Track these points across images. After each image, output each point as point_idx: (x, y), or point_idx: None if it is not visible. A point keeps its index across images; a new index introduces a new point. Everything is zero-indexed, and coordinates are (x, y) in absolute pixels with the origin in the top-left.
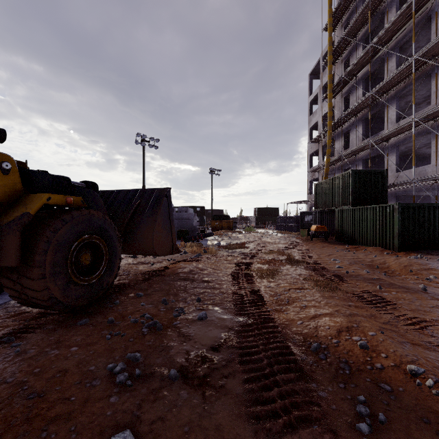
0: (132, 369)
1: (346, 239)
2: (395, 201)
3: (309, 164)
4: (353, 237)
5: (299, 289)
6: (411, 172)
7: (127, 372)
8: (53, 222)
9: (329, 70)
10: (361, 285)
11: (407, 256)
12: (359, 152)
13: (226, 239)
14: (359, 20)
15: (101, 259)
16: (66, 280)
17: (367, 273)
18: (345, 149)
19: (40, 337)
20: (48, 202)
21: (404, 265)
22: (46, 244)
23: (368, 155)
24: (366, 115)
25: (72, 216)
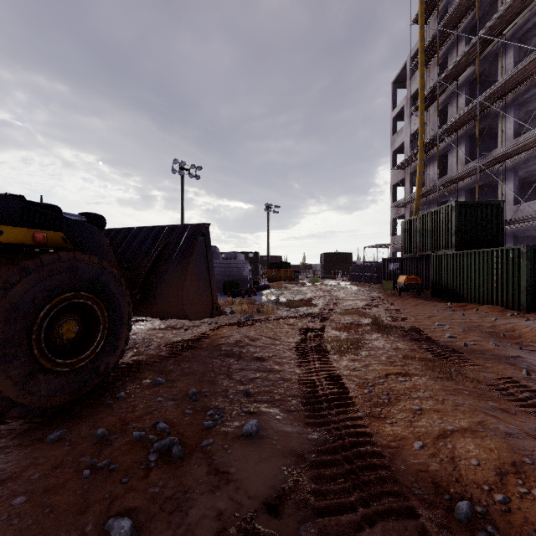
0: None
1: (447, 294)
2: (513, 243)
3: (392, 198)
4: (458, 292)
5: (402, 376)
6: (535, 204)
7: None
8: (5, 272)
9: (421, 73)
10: (494, 367)
11: None
12: (462, 180)
13: (287, 293)
14: (461, 6)
15: (96, 329)
16: (28, 368)
17: (496, 347)
18: (441, 176)
19: None
20: None
21: None
22: None
23: (473, 183)
24: (471, 131)
25: (41, 262)
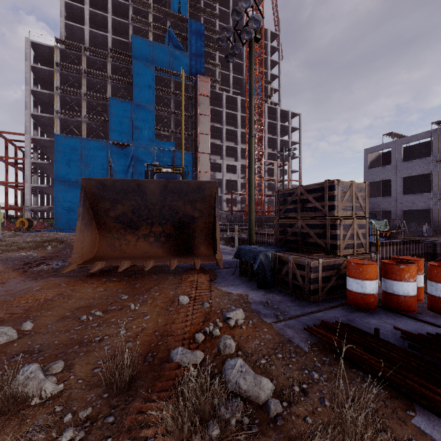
0: None
1: None
2: None
3: None
4: None
5: None
6: None
7: None
8: None
9: None
10: None
11: None
12: None
13: None
14: None
15: None
16: None
17: None
18: None
19: None
20: None
21: None
22: None
23: None
24: None
25: None
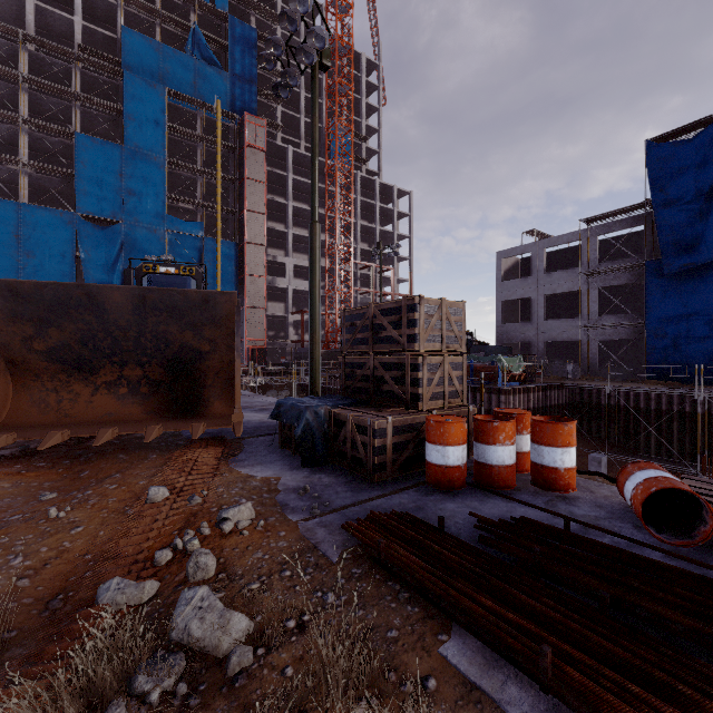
0: None
1: None
2: None
3: None
4: None
5: None
6: None
7: None
8: None
9: None
10: None
11: None
12: None
13: None
14: None
15: None
16: None
17: None
18: None
19: None
20: None
21: None
22: None
23: None
24: None
25: None
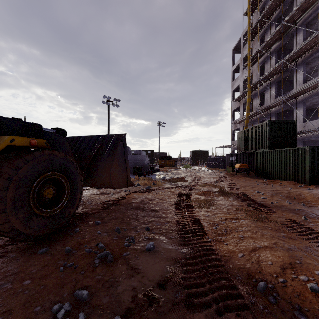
0: (77, 311)
1: (263, 175)
2: (302, 145)
3: (232, 118)
4: (270, 173)
5: (234, 219)
6: (315, 122)
7: (71, 316)
8: (16, 161)
9: (249, 45)
10: (286, 215)
11: (317, 189)
12: (273, 107)
13: (170, 174)
14: (272, 6)
15: (63, 193)
16: (28, 213)
17: (289, 204)
18: (261, 105)
19: (1, 266)
20: (11, 143)
21: (318, 196)
22: (7, 181)
23: (279, 109)
24: (278, 79)
25: (34, 156)
